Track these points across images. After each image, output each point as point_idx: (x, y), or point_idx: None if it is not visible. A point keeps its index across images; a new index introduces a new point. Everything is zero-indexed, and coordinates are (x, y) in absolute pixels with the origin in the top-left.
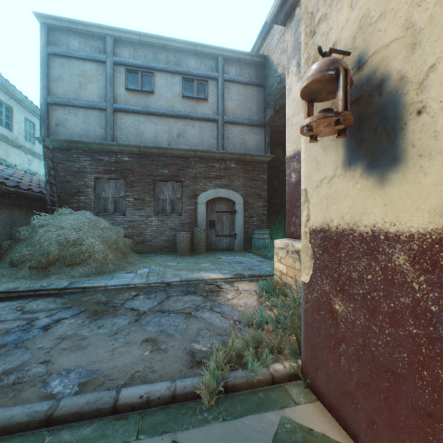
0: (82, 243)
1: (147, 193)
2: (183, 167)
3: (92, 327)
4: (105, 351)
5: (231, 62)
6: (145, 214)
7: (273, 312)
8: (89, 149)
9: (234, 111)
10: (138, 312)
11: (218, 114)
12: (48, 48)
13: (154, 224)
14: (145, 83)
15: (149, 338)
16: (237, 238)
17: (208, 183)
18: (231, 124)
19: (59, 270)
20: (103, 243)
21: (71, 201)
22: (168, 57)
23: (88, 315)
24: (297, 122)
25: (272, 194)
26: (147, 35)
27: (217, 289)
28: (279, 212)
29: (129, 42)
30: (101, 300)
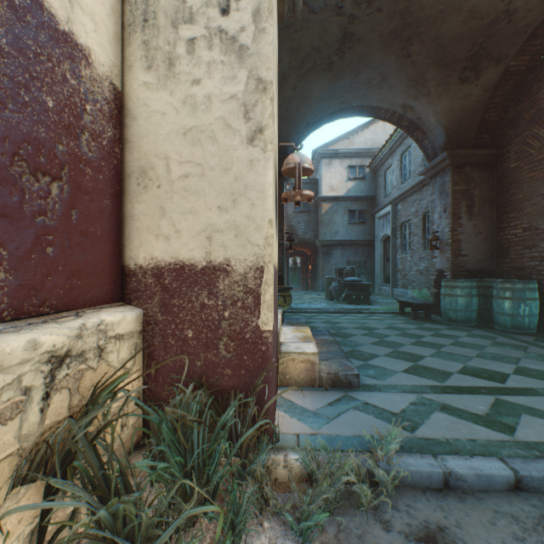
0: None
1: None
2: None
3: None
4: None
5: None
6: None
7: None
8: None
9: None
10: None
11: None
12: None
13: None
14: None
15: None
16: None
17: None
18: None
19: None
20: None
21: None
22: None
23: None
24: None
25: None
26: None
27: None
28: None
29: None
30: None
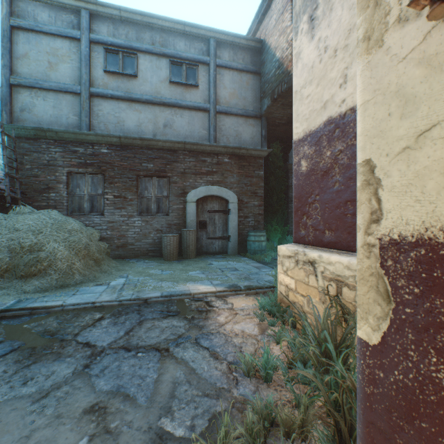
0: (40, 249)
1: (129, 190)
2: (170, 161)
3: (14, 382)
4: (12, 441)
5: (224, 46)
6: (126, 214)
7: (282, 351)
8: (61, 139)
9: (228, 100)
10: (93, 350)
11: (209, 103)
12: (10, 20)
13: (136, 225)
14: (127, 65)
15: (96, 405)
16: (230, 240)
17: (199, 179)
18: (224, 115)
19: (7, 284)
20: (68, 249)
21: (39, 199)
22: (153, 36)
23: (17, 358)
24: (310, 93)
25: (268, 193)
26: (129, 10)
27: (206, 308)
28: (277, 211)
29: (108, 18)
30: (49, 327)
